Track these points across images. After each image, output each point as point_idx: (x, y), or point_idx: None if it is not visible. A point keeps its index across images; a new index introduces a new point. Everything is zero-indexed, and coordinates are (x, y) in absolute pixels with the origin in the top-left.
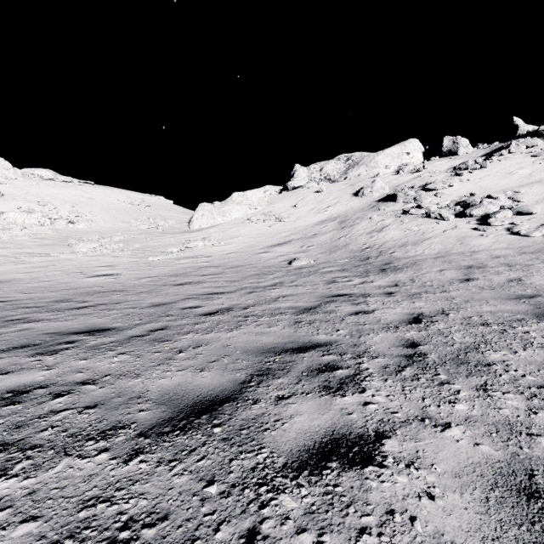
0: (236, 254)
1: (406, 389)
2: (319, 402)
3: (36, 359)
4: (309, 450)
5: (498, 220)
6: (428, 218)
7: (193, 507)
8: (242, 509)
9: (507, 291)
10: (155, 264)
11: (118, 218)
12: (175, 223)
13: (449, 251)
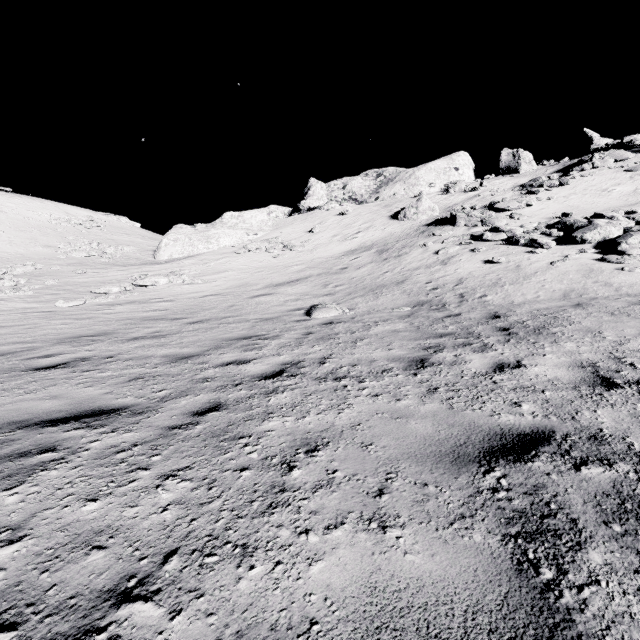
0: (218, 297)
1: None
2: None
3: None
4: None
5: (635, 247)
6: (515, 246)
7: None
8: None
9: None
10: (59, 314)
11: (39, 240)
12: (134, 250)
13: (582, 294)
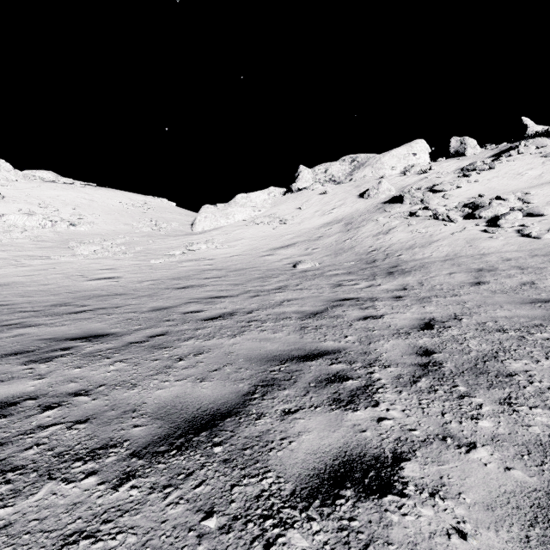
0: (240, 257)
1: (423, 403)
2: (329, 417)
3: (28, 367)
4: (320, 475)
5: (508, 222)
6: (436, 220)
7: (188, 546)
8: (245, 549)
9: (521, 295)
10: (157, 267)
11: (120, 220)
12: (178, 225)
13: (457, 253)
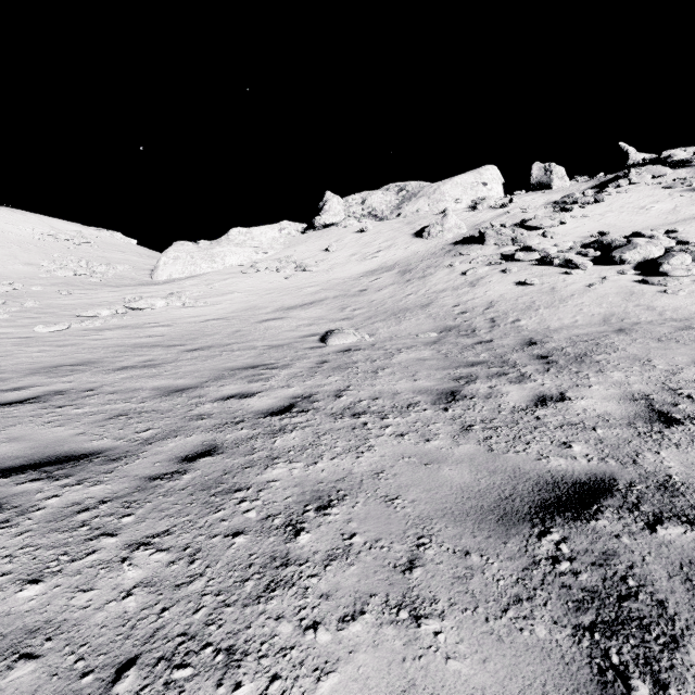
0: (222, 321)
1: None
2: None
3: None
4: None
5: (678, 268)
6: (549, 266)
7: None
8: None
9: None
10: (37, 340)
11: (19, 257)
12: (128, 269)
13: (623, 318)
